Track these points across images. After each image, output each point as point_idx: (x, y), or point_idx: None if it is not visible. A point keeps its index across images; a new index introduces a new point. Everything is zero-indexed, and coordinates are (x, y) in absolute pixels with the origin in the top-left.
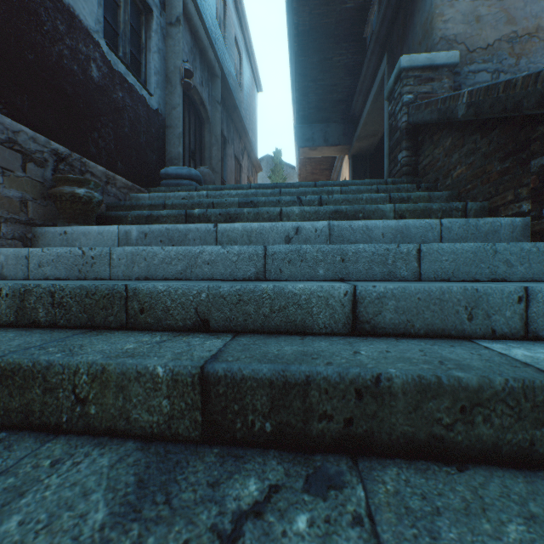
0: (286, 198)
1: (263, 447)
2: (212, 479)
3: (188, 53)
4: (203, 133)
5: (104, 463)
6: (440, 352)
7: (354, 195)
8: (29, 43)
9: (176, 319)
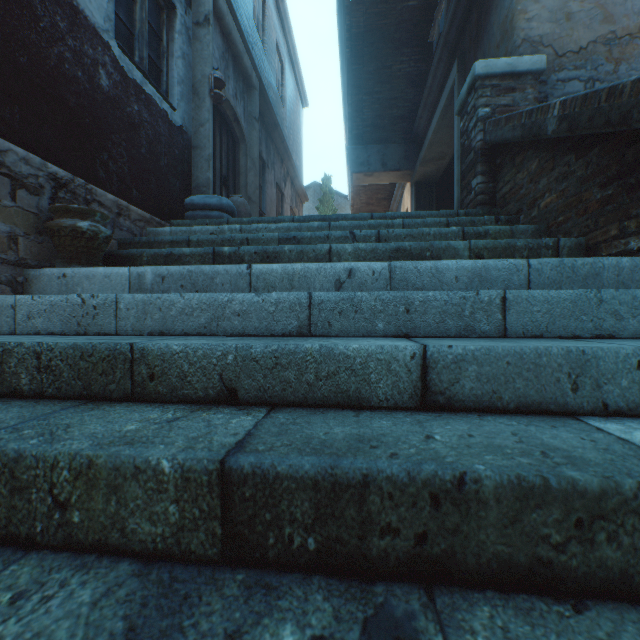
0: (337, 233)
1: (304, 571)
2: (231, 626)
3: (219, 59)
4: (237, 156)
5: (85, 598)
6: (540, 436)
7: (419, 229)
8: (21, 43)
9: (195, 387)
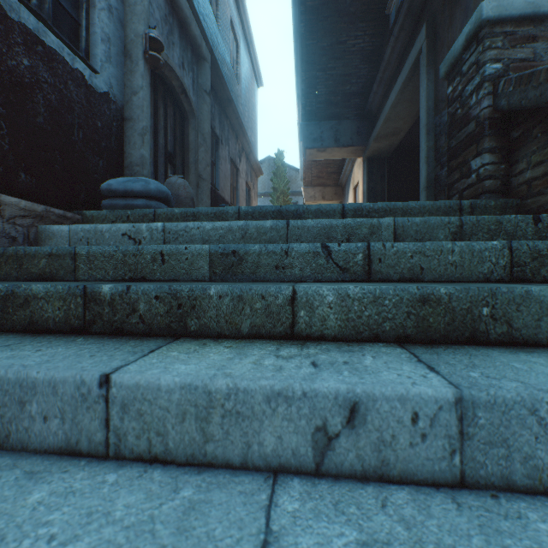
0: (301, 246)
1: None
2: None
3: (160, 20)
4: (186, 131)
5: None
6: None
7: (435, 242)
8: None
9: None
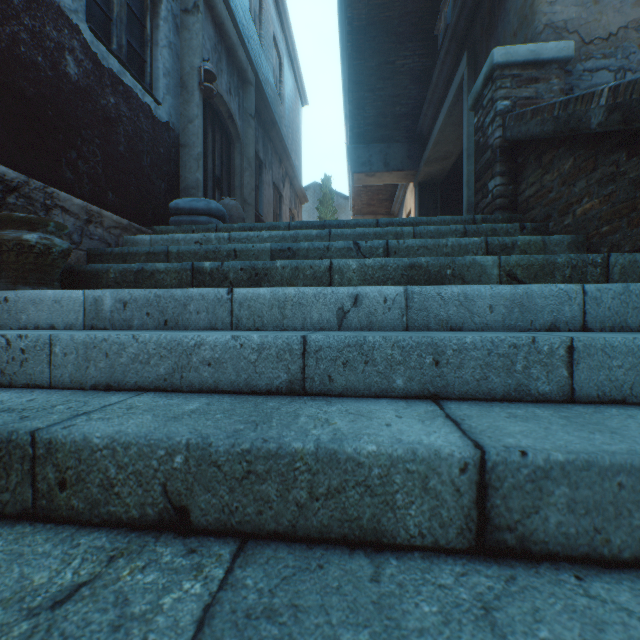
0: (338, 244)
1: None
2: None
3: (210, 50)
4: (232, 155)
5: None
6: None
7: (434, 239)
8: None
9: (126, 503)
